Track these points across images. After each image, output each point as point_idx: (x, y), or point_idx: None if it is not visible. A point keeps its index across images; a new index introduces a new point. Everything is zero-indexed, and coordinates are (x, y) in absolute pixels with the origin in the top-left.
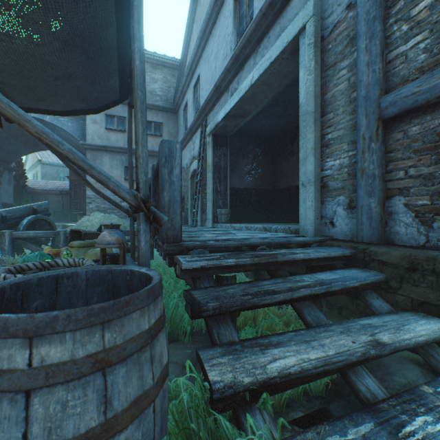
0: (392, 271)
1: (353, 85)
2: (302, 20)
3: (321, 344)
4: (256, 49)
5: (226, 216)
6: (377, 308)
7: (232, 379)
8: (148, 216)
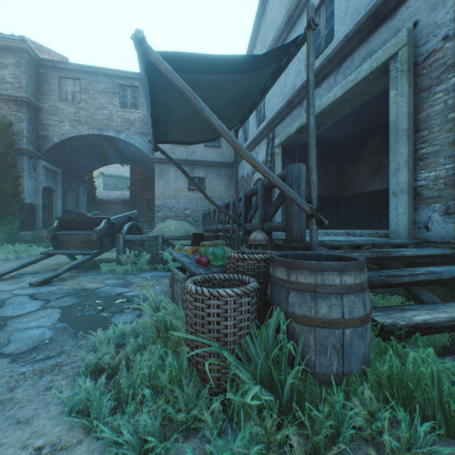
0: None
1: (449, 107)
2: (393, 48)
3: (444, 311)
4: (336, 68)
5: None
6: None
7: (392, 322)
8: (318, 220)
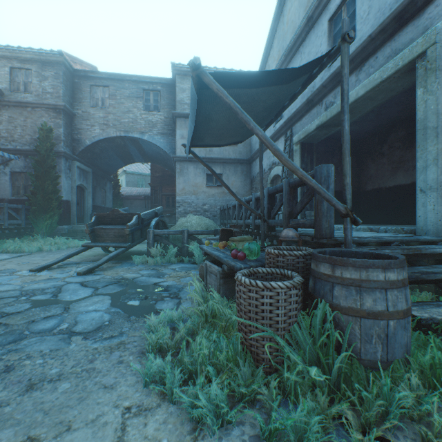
0: None
1: None
2: (421, 47)
3: None
4: (358, 67)
5: None
6: None
7: (429, 316)
8: (352, 220)
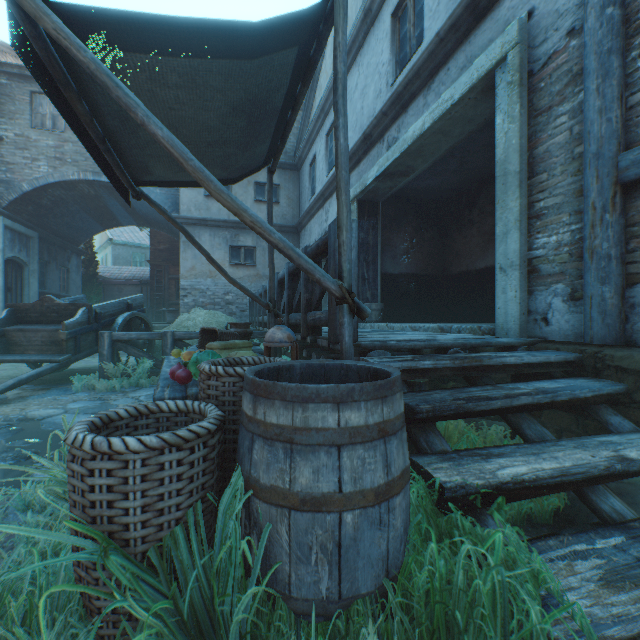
0: (635, 381)
1: (576, 137)
2: (500, 50)
3: (553, 456)
4: (427, 84)
5: (378, 313)
6: (616, 426)
7: (462, 481)
8: (352, 308)
